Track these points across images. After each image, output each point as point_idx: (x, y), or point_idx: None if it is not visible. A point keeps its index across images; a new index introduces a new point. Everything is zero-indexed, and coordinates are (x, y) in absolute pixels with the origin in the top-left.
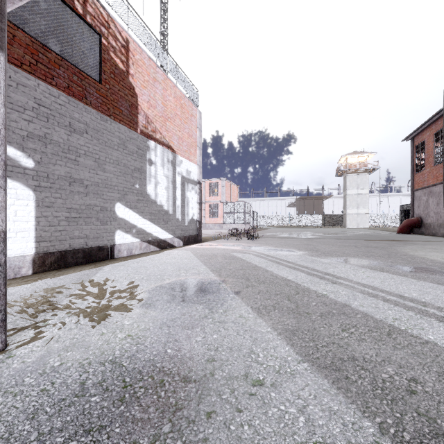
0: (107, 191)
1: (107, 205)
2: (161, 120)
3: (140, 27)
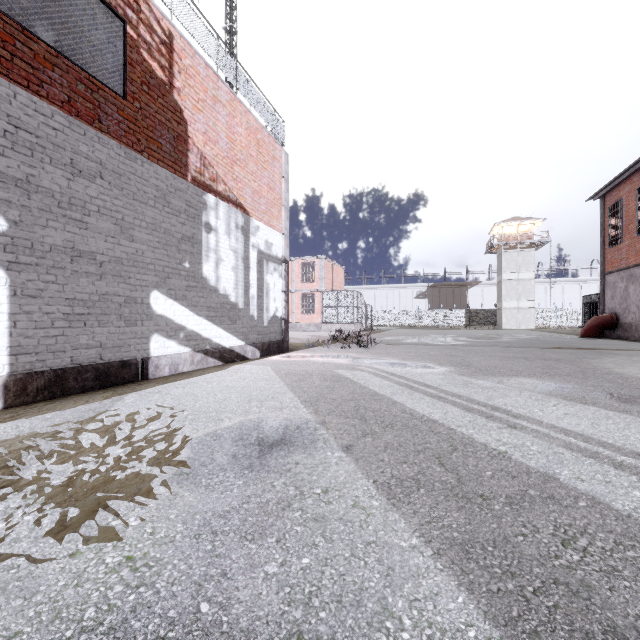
0: (136, 271)
1: (136, 294)
2: (225, 163)
3: (192, 15)
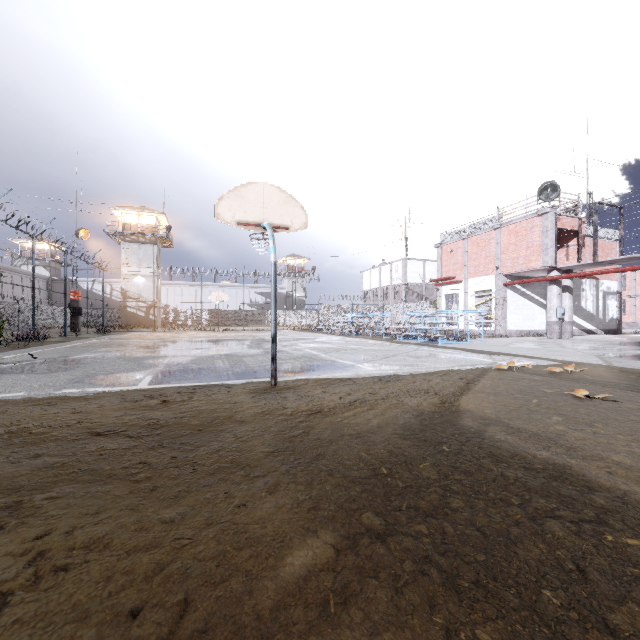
0: None
1: None
2: None
3: None
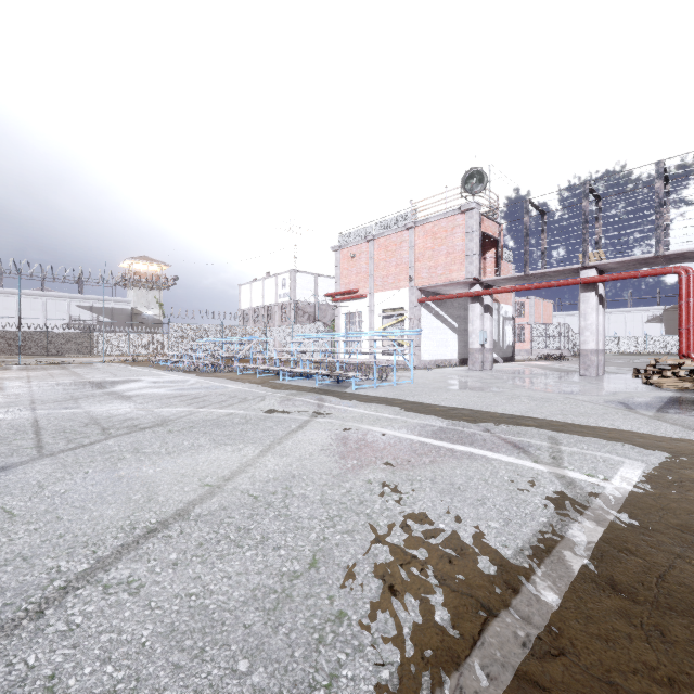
0: None
1: None
2: None
3: None
